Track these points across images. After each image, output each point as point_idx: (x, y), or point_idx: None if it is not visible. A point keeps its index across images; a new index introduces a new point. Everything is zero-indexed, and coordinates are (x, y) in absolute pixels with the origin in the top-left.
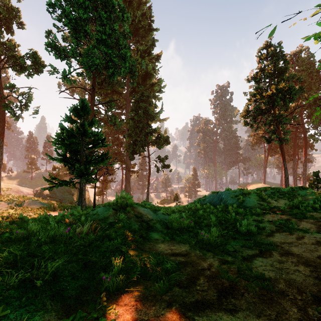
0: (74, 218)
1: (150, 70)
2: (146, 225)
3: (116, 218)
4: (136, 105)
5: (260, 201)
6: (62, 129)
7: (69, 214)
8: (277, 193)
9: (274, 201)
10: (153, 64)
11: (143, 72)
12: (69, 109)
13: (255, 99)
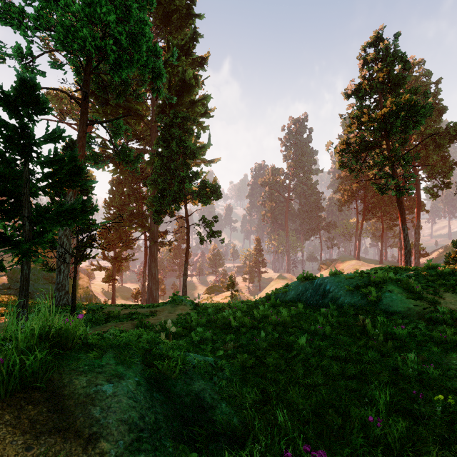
0: None
1: (190, 80)
2: None
3: None
4: (165, 131)
5: (416, 300)
6: None
7: None
8: (422, 279)
9: (437, 298)
10: (195, 71)
11: (177, 80)
12: None
13: (359, 123)
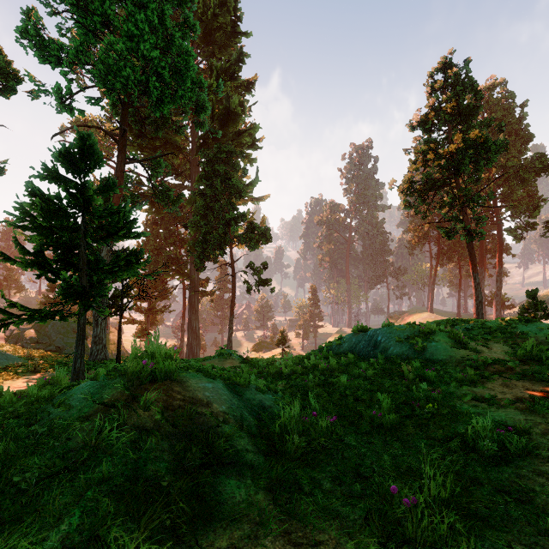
0: (6, 414)
1: (235, 107)
2: (200, 452)
3: (85, 442)
4: (209, 167)
5: (459, 349)
6: (32, 195)
7: (26, 392)
8: (479, 331)
9: (483, 348)
10: (241, 97)
11: (221, 109)
12: (53, 153)
13: (424, 160)
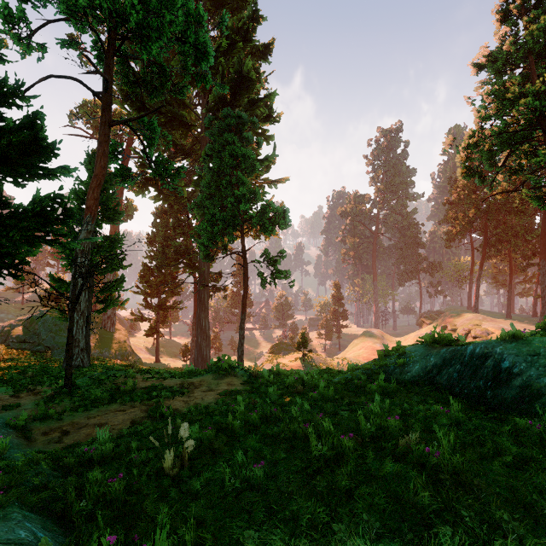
0: None
1: (249, 72)
2: None
3: None
4: (215, 136)
5: None
6: None
7: None
8: None
9: None
10: (256, 63)
11: (232, 72)
12: None
13: (500, 103)
